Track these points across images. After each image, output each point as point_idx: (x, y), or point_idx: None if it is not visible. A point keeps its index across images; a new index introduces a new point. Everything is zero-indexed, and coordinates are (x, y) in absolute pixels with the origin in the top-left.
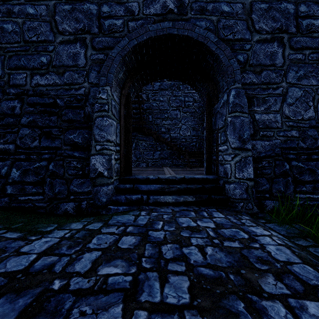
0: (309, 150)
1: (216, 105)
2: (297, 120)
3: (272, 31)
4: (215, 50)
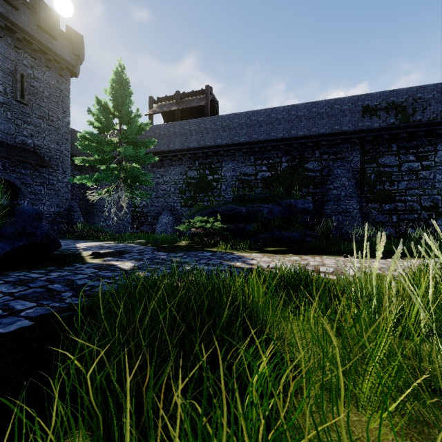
0: (53, 221)
1: (17, 202)
2: (49, 211)
3: (41, 182)
4: (20, 186)
